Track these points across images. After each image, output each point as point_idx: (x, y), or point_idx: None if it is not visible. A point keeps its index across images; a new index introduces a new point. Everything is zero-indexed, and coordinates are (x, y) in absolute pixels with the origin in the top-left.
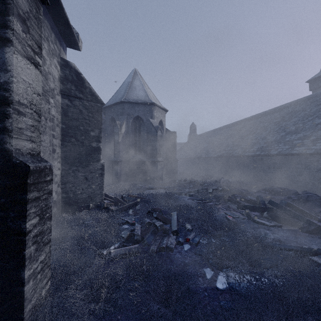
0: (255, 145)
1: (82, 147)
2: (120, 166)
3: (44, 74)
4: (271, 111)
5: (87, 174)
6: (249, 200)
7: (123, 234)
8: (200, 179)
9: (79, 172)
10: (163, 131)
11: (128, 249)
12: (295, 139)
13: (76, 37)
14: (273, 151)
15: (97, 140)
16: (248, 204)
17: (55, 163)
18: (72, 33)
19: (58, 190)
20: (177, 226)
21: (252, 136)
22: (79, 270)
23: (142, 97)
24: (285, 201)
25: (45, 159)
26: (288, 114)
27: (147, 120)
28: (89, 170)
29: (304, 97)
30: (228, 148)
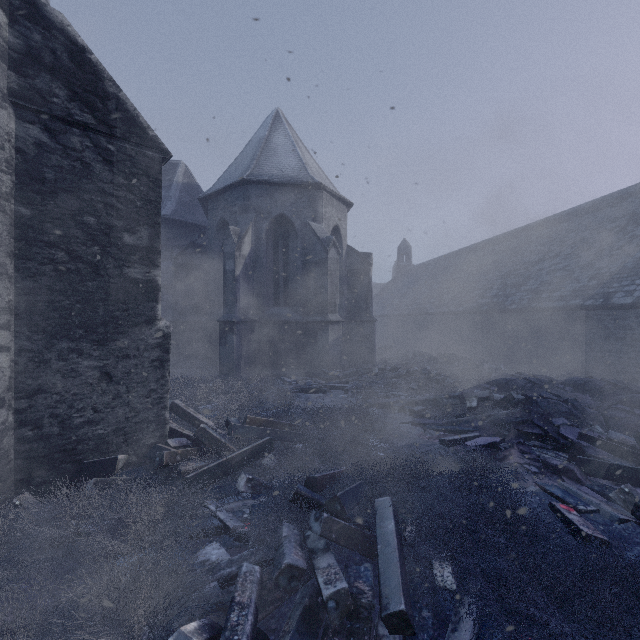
0: (563, 284)
1: (94, 280)
2: (239, 333)
3: None
4: (595, 205)
5: (112, 362)
6: (611, 445)
7: None
8: (430, 365)
9: (83, 356)
10: (341, 252)
11: None
12: None
13: None
14: (619, 297)
15: (146, 260)
16: (609, 457)
17: None
18: None
19: (0, 420)
20: (403, 579)
21: (551, 263)
22: None
23: (292, 170)
24: None
25: None
26: None
27: (303, 224)
28: (117, 350)
29: None
30: (493, 292)
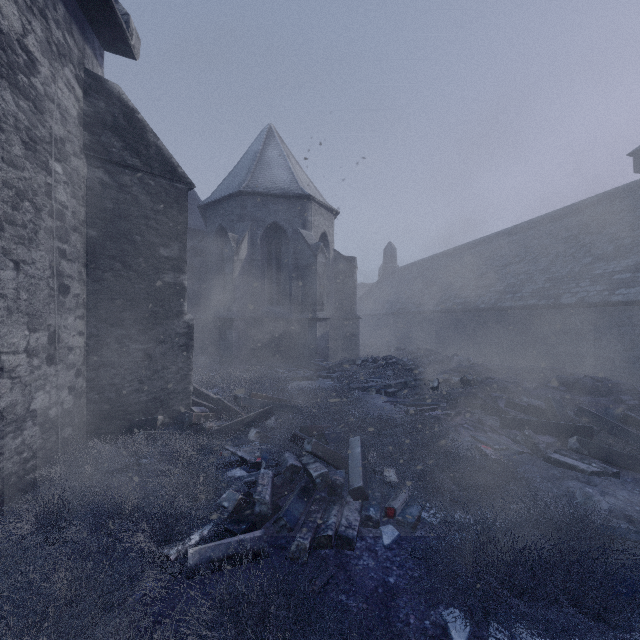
0: (524, 286)
1: (139, 284)
2: (237, 329)
3: (32, 98)
4: (557, 215)
5: (152, 346)
6: (528, 408)
7: (224, 500)
8: (408, 358)
9: (132, 341)
10: (328, 256)
11: (234, 543)
12: (617, 270)
13: (125, 24)
14: (566, 298)
15: (176, 268)
16: (525, 416)
17: (68, 320)
18: (112, 8)
19: (79, 385)
20: (364, 475)
21: (516, 267)
22: (75, 633)
23: (285, 182)
24: (615, 410)
25: (37, 308)
26: (595, 219)
27: (294, 231)
28: (155, 336)
29: (629, 183)
30: (467, 293)
